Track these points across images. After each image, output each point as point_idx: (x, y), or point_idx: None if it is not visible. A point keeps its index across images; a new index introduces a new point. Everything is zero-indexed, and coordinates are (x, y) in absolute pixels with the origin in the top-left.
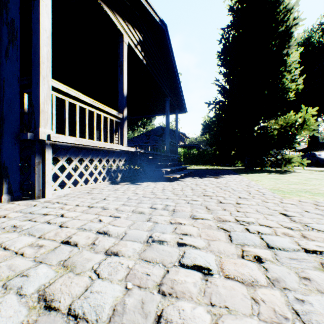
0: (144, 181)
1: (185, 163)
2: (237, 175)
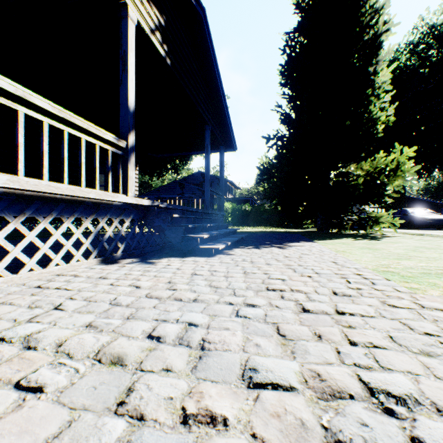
0: (163, 257)
1: (234, 224)
2: (311, 243)
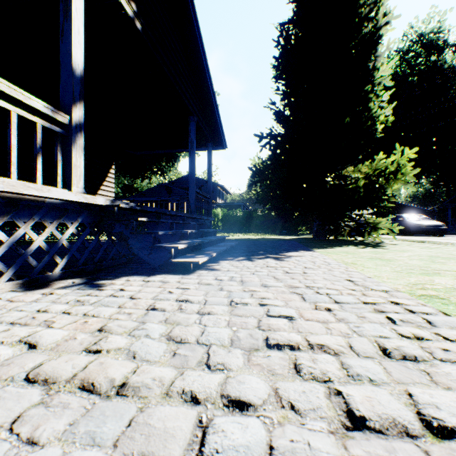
0: (123, 275)
1: (224, 230)
2: (312, 252)
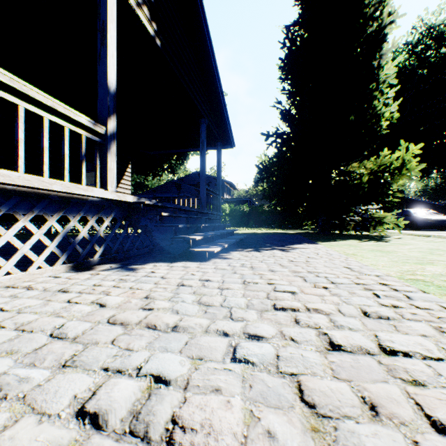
0: (149, 261)
1: (231, 225)
2: (316, 245)
